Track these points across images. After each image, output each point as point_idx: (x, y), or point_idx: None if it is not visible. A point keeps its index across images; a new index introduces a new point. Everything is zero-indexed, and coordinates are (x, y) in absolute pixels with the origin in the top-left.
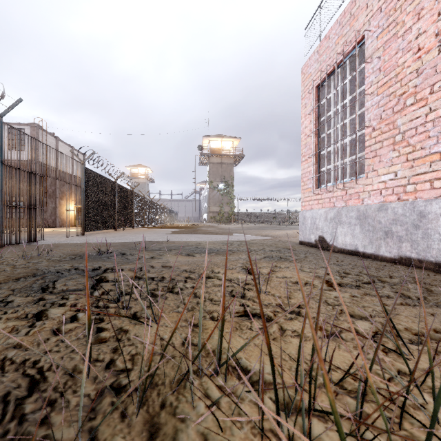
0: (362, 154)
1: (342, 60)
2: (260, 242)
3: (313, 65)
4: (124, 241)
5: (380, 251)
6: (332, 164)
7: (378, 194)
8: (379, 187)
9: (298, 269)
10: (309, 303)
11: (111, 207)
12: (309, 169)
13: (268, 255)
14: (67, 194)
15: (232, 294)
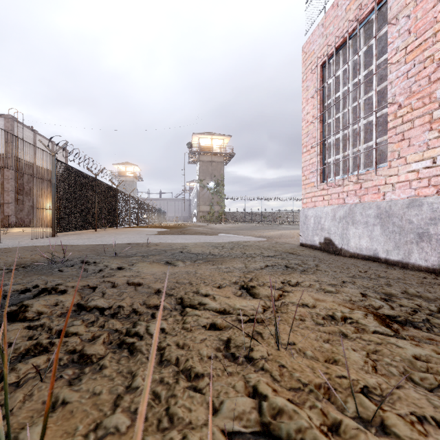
0: (381, 138)
1: (354, 30)
2: (256, 245)
3: (316, 40)
4: (97, 244)
5: (410, 258)
6: (341, 153)
7: (407, 187)
8: (408, 178)
9: (317, 286)
10: (384, 383)
11: (91, 205)
12: (312, 160)
13: (270, 264)
14: (34, 190)
15: (229, 352)
